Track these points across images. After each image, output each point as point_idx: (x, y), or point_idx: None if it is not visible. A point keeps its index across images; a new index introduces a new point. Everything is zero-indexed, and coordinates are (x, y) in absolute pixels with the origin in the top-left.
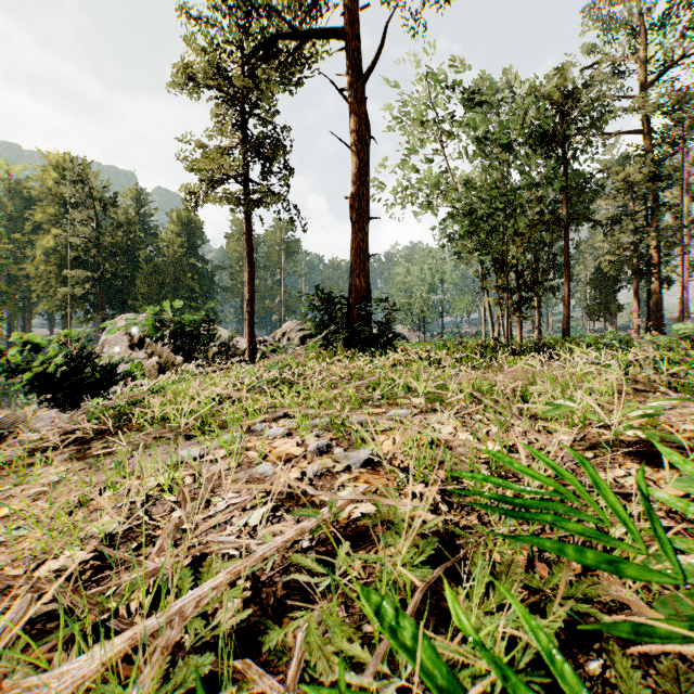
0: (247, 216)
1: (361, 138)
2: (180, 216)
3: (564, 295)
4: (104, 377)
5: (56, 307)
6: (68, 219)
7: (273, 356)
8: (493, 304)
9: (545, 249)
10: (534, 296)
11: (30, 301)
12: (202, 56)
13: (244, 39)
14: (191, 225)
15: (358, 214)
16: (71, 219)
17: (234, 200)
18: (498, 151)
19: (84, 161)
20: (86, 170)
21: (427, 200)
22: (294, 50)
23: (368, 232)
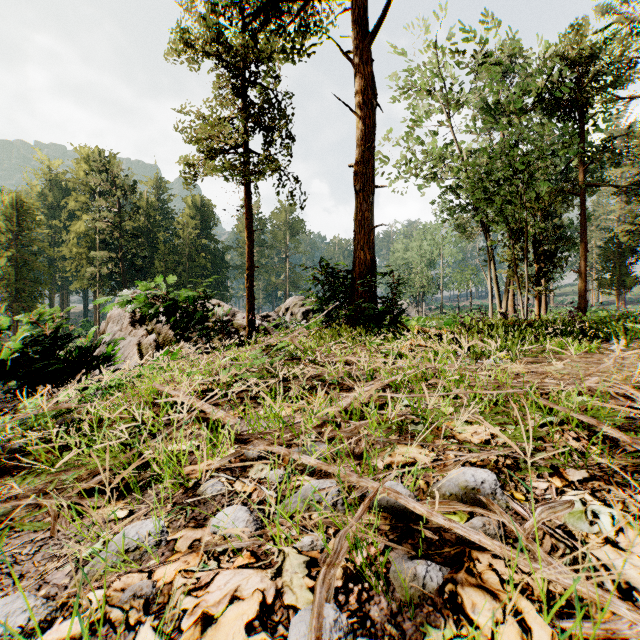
0: (246, 187)
1: (366, 101)
2: (194, 201)
3: (580, 267)
4: (73, 363)
5: (87, 285)
6: (96, 206)
7: (275, 331)
8: (508, 276)
9: (554, 221)
10: (556, 267)
11: (67, 280)
12: (200, 23)
13: (243, 2)
14: (204, 208)
15: (362, 182)
16: (98, 206)
17: (231, 168)
18: (505, 120)
19: (110, 153)
20: (112, 162)
21: (430, 173)
22: (295, 14)
23: (372, 202)
